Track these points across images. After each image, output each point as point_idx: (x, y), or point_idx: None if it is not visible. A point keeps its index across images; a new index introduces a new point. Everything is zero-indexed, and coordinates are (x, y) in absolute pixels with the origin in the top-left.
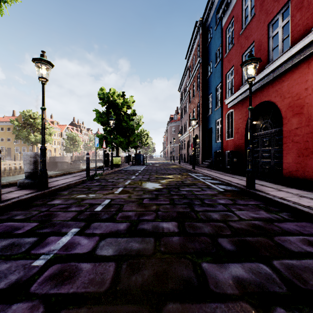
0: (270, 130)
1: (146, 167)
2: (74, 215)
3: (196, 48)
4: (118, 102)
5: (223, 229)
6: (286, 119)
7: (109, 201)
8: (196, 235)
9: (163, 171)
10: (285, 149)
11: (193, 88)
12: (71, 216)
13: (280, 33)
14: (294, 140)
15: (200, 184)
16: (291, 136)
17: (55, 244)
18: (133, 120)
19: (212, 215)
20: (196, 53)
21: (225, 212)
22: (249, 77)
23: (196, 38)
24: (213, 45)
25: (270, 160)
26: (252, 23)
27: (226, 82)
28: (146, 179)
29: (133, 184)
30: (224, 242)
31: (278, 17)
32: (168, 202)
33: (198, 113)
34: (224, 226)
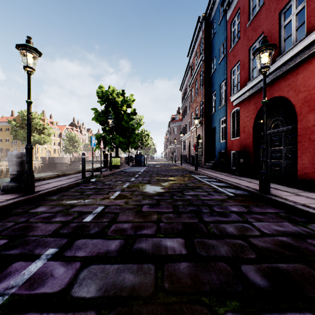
0: (281, 128)
1: (147, 168)
2: (57, 228)
3: (199, 45)
4: (118, 100)
5: (245, 250)
6: (301, 115)
7: (102, 209)
8: (211, 260)
9: (165, 173)
10: (300, 149)
11: (195, 86)
12: (53, 229)
13: (294, 21)
14: (310, 138)
15: (206, 187)
16: (307, 134)
17: (19, 275)
18: (133, 119)
19: (227, 228)
20: (199, 50)
21: (241, 223)
22: (263, 66)
23: (198, 34)
24: (217, 40)
25: (281, 160)
26: (261, 13)
27: (231, 78)
28: (146, 182)
29: (132, 187)
30: (251, 273)
31: (291, 3)
32: (172, 210)
33: (200, 112)
34: (244, 244)
